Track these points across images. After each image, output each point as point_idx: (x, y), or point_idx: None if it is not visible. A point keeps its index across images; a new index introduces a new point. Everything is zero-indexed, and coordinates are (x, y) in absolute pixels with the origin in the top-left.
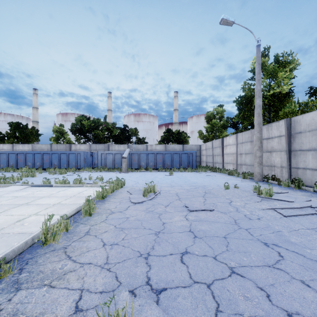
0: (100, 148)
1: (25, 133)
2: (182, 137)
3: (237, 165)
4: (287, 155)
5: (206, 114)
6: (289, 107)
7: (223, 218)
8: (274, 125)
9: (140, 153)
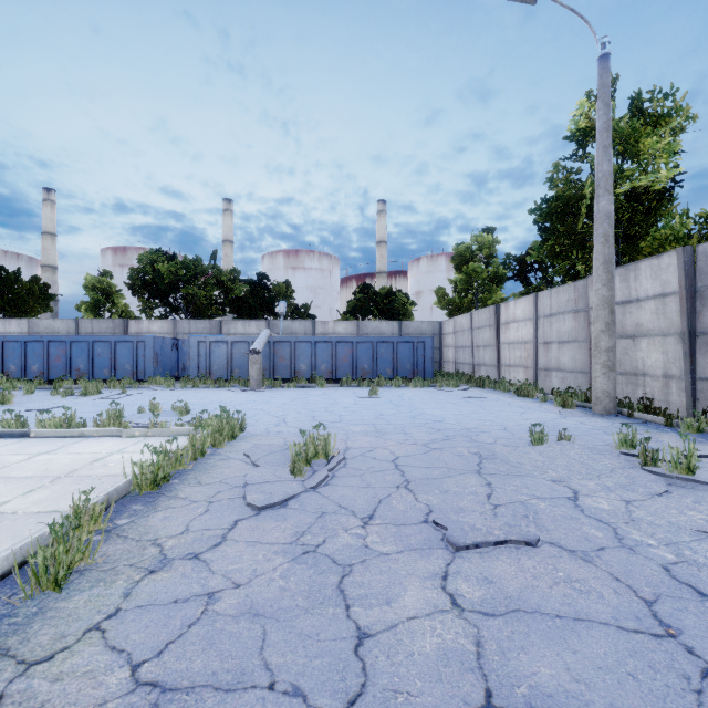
0: (199, 329)
1: (11, 293)
2: (396, 304)
3: (536, 371)
4: (683, 345)
5: (455, 249)
6: (667, 226)
7: (595, 590)
8: (644, 266)
9: (296, 341)
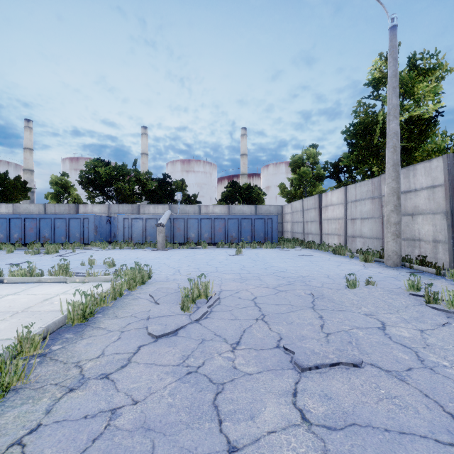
0: (125, 210)
1: (2, 187)
2: (253, 194)
3: (345, 238)
4: (447, 220)
5: (292, 158)
6: (433, 142)
7: (411, 405)
8: (420, 167)
9: (188, 218)
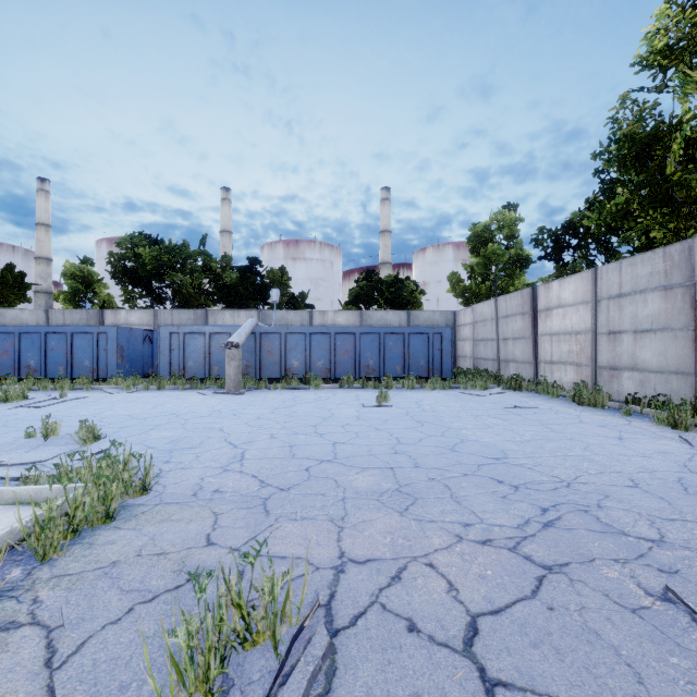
0: (183, 320)
1: None
2: (404, 292)
3: (595, 370)
4: None
5: (471, 229)
6: None
7: None
8: None
9: (287, 332)
